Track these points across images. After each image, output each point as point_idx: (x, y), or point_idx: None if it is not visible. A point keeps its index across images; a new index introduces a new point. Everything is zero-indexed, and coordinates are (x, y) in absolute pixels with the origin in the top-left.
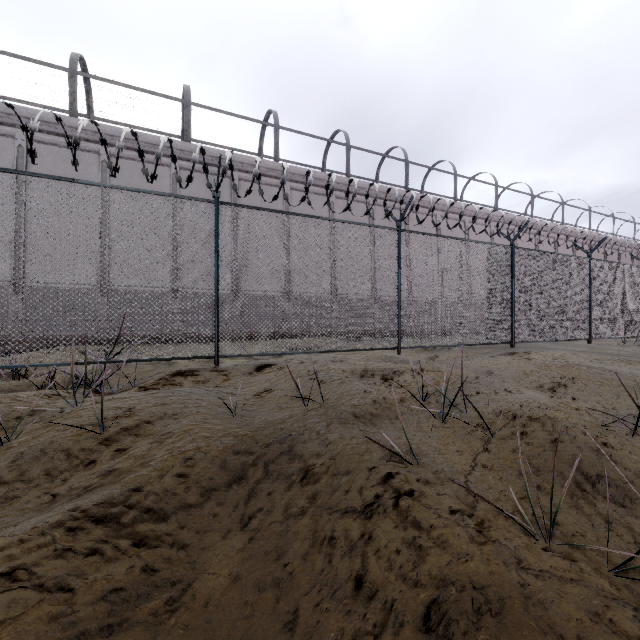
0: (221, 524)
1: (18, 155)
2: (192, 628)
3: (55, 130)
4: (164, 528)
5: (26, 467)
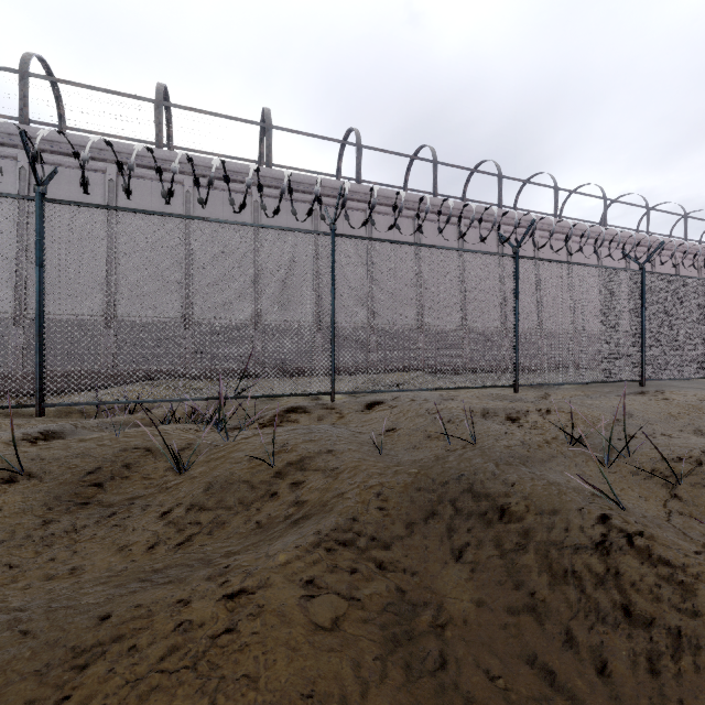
0: (435, 555)
1: (109, 190)
2: (471, 641)
3: (143, 163)
4: (392, 555)
5: (220, 496)
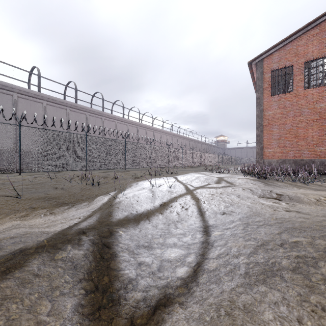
0: None
1: None
2: None
3: None
4: None
5: None
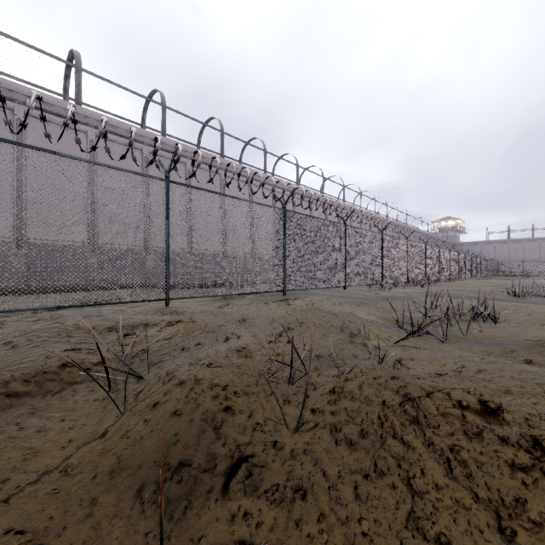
0: None
1: None
2: None
3: None
4: None
5: None
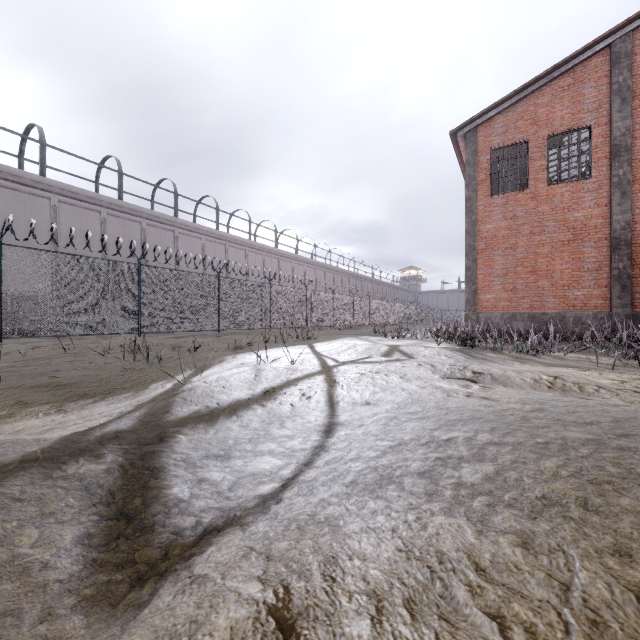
0: None
1: None
2: None
3: None
4: None
5: None
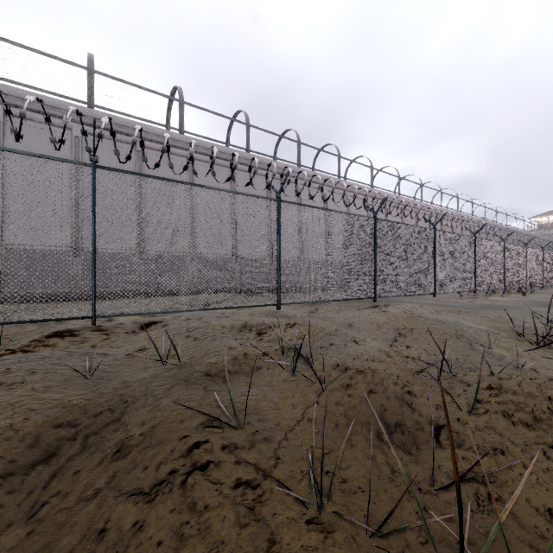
0: (2, 517)
1: None
2: None
3: None
4: None
5: None
